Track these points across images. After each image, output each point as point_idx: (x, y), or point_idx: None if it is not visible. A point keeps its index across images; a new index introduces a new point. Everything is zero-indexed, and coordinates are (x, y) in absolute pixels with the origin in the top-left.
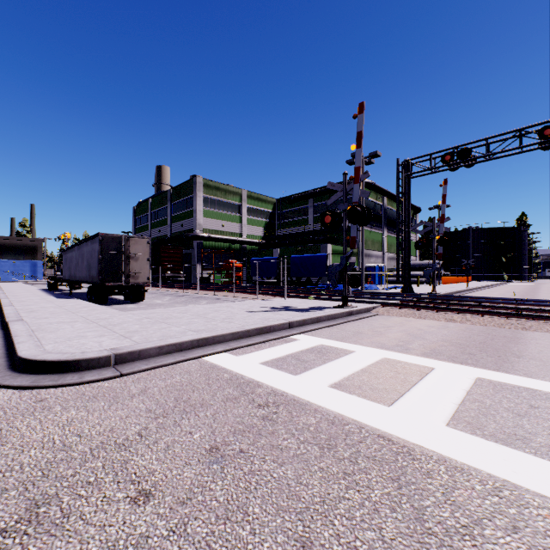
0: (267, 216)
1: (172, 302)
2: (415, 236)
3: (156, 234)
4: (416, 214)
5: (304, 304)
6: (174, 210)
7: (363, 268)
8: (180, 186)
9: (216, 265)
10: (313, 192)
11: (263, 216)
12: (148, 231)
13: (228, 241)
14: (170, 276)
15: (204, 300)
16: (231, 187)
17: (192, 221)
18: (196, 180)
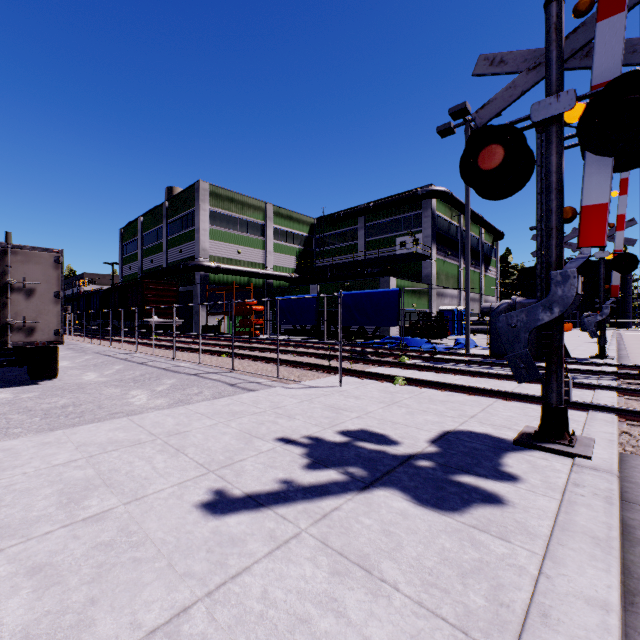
0: (301, 242)
1: (110, 381)
2: (495, 271)
3: (148, 265)
4: (497, 241)
5: (402, 415)
6: (170, 231)
7: (467, 312)
8: (179, 197)
9: (230, 308)
10: (364, 206)
11: (296, 241)
12: (138, 261)
13: (246, 273)
14: (158, 323)
15: (171, 377)
16: (251, 199)
17: (195, 245)
18: (199, 185)
